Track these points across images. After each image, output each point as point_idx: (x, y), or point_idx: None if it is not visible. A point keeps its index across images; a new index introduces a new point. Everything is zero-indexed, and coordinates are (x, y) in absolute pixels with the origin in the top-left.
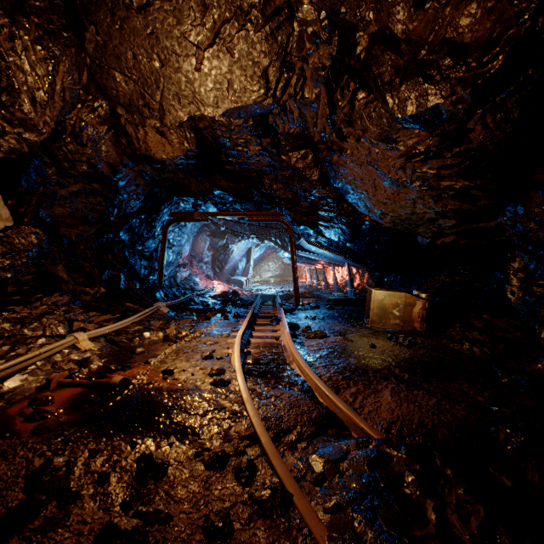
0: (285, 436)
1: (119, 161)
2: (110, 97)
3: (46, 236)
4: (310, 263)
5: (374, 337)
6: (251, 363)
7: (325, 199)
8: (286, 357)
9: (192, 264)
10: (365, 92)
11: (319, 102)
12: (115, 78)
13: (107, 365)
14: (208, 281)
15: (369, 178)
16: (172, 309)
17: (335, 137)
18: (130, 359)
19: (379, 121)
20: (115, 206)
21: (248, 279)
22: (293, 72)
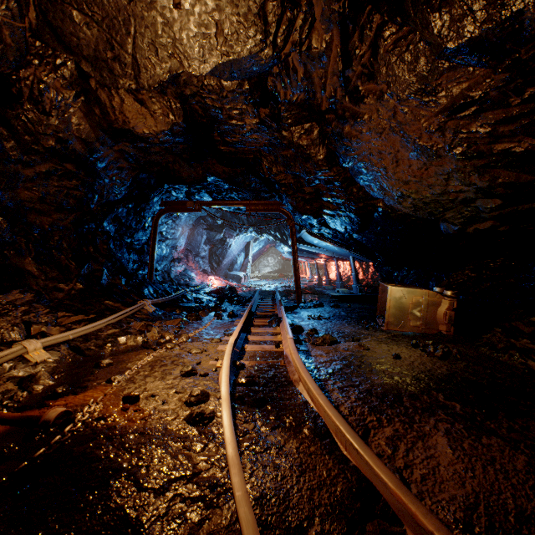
0: None
1: (94, 137)
2: (71, 47)
3: (7, 223)
4: (311, 257)
5: (394, 343)
6: (244, 383)
7: (332, 182)
8: (289, 373)
9: (188, 259)
10: (396, 23)
11: (329, 53)
12: (72, 18)
13: (58, 385)
14: (205, 276)
15: (390, 150)
16: (160, 307)
17: (348, 101)
18: (91, 374)
19: (413, 65)
20: (95, 192)
21: (247, 274)
22: (299, 9)
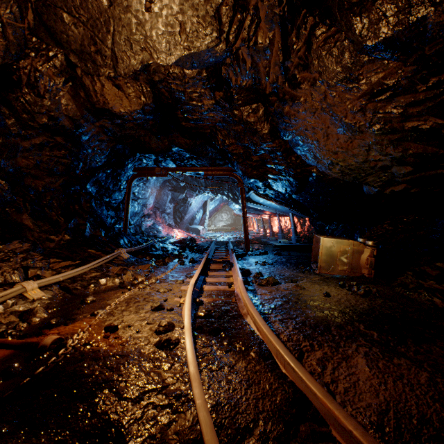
0: (243, 441)
1: (79, 115)
2: (61, 42)
3: (8, 186)
4: (258, 213)
5: (325, 283)
6: (202, 316)
7: (275, 152)
8: (239, 308)
9: (156, 215)
10: (326, 24)
11: (272, 48)
12: (63, 20)
13: (51, 318)
14: (170, 229)
15: (322, 126)
16: (133, 255)
17: (287, 86)
18: (78, 309)
19: (340, 58)
20: (80, 160)
21: (204, 227)
22: (247, 12)
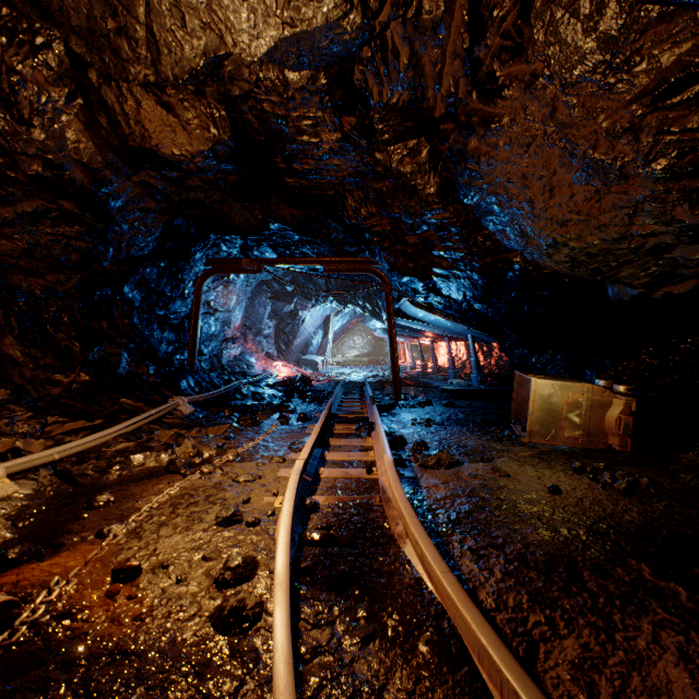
0: None
1: (102, 162)
2: (51, 11)
3: None
4: (413, 336)
5: (544, 464)
6: (315, 541)
7: (447, 228)
8: (388, 521)
9: (246, 338)
10: None
11: (450, 21)
12: None
13: (18, 541)
14: (269, 362)
15: (541, 172)
16: (201, 407)
17: (476, 99)
18: (76, 520)
19: (594, 19)
20: (108, 244)
21: (326, 359)
22: None
